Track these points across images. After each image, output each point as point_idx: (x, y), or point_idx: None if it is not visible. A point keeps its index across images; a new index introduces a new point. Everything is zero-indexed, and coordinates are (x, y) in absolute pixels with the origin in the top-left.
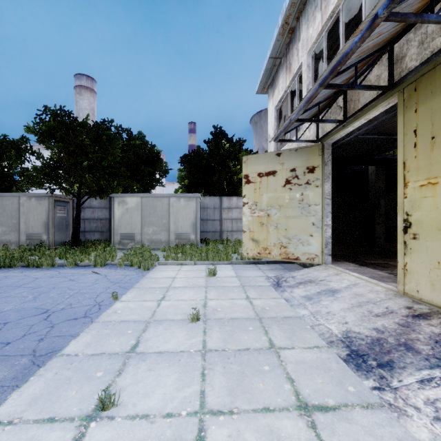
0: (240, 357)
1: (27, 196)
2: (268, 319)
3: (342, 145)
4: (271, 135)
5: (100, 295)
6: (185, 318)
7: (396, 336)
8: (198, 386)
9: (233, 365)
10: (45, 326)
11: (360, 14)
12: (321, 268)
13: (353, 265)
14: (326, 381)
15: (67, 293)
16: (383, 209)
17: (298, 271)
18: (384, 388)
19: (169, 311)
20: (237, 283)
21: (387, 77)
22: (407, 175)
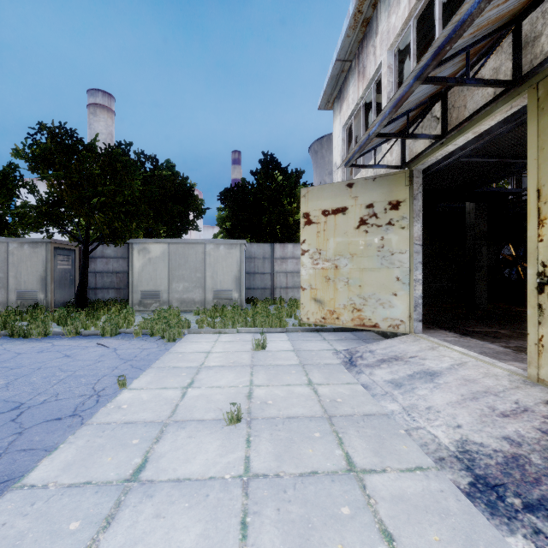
0: (303, 490)
1: (18, 242)
2: (341, 418)
3: (436, 171)
4: (337, 163)
5: (101, 380)
6: (220, 417)
7: (542, 452)
8: None
9: (293, 505)
10: (9, 433)
11: None
12: (409, 339)
13: (452, 335)
14: (446, 538)
15: (55, 377)
16: (485, 260)
17: (377, 343)
18: None
19: (197, 406)
20: (295, 360)
21: (510, 69)
22: (544, 208)
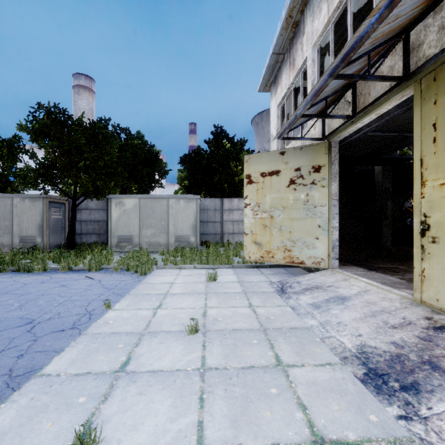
0: (244, 378)
1: (20, 197)
2: (273, 330)
3: (349, 142)
4: (273, 134)
5: (91, 303)
6: (183, 330)
7: (418, 352)
8: (195, 415)
9: (236, 387)
10: (27, 340)
11: (366, 7)
12: (328, 273)
13: (361, 270)
14: (344, 408)
15: (56, 301)
16: (390, 211)
17: (303, 276)
18: (412, 418)
19: (165, 321)
20: (239, 289)
21: (402, 67)
22: (425, 173)
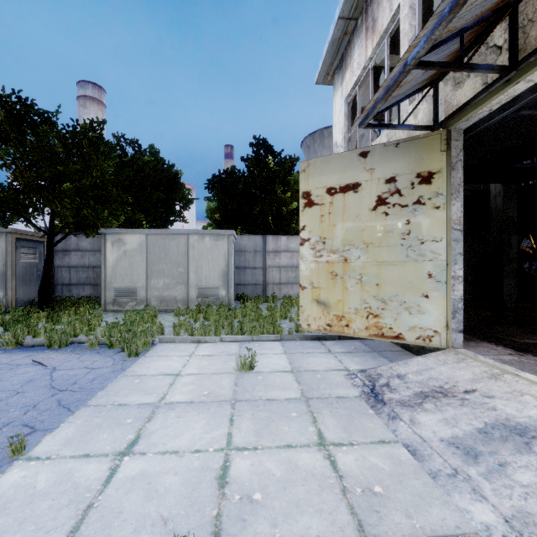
0: None
1: None
2: None
3: (481, 132)
4: (338, 142)
5: None
6: None
7: None
8: None
9: None
10: None
11: None
12: (449, 357)
13: (505, 351)
14: None
15: None
16: (515, 252)
17: (404, 363)
18: None
19: (124, 510)
20: (294, 390)
21: None
22: None
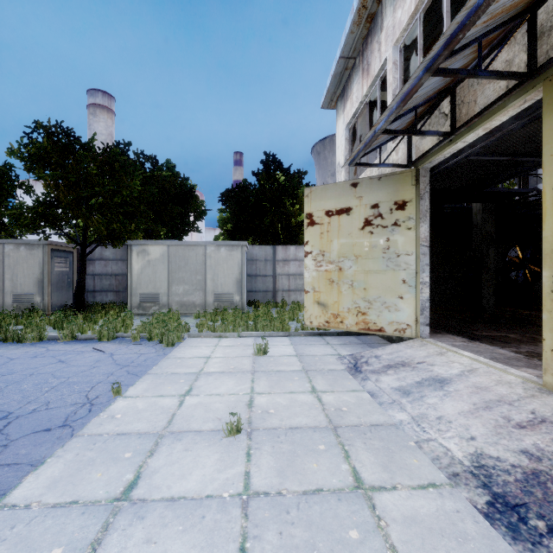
0: (308, 510)
1: (14, 244)
2: (347, 429)
3: (444, 170)
4: (341, 163)
5: (96, 387)
6: (219, 428)
7: None
8: None
9: (296, 528)
10: None
11: None
12: (416, 343)
13: (460, 339)
14: None
15: (47, 384)
16: (492, 262)
17: (382, 348)
18: None
19: (195, 415)
20: (297, 366)
21: (524, 61)
22: None
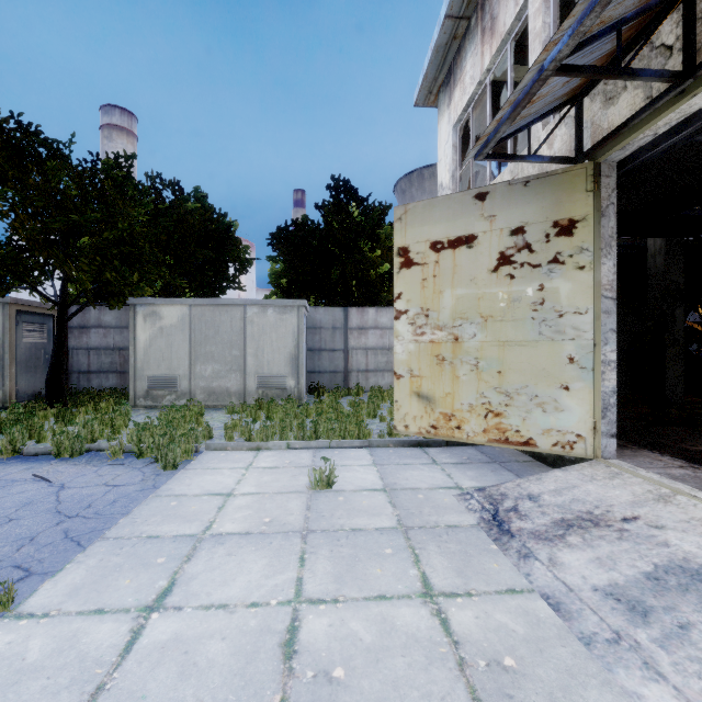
0: None
1: None
2: None
3: (641, 166)
4: (444, 183)
5: None
6: None
7: None
8: None
9: None
10: None
11: None
12: (598, 471)
13: (673, 462)
14: None
15: None
16: (681, 328)
17: (537, 478)
18: None
19: (148, 694)
20: (388, 516)
21: None
22: None
